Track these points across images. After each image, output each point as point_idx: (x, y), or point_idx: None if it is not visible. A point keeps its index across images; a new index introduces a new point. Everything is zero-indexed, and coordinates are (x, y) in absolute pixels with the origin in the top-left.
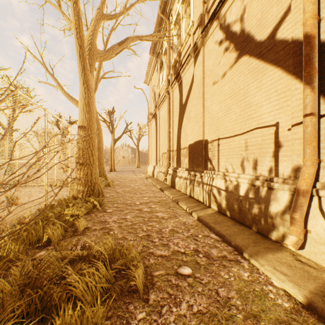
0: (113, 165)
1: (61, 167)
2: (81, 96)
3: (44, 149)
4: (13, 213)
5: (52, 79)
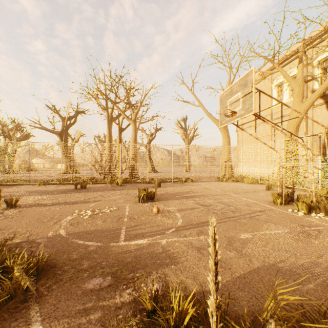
0: (188, 166)
1: (126, 168)
2: (297, 121)
3: (320, 156)
4: (297, 193)
5: (196, 99)
